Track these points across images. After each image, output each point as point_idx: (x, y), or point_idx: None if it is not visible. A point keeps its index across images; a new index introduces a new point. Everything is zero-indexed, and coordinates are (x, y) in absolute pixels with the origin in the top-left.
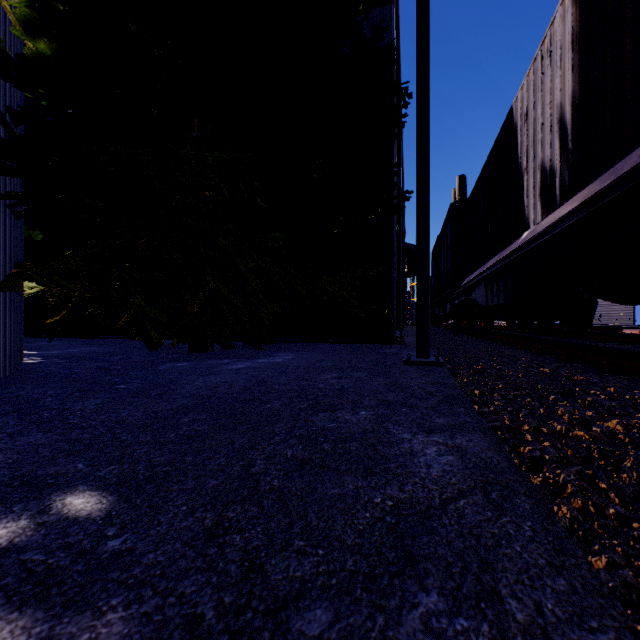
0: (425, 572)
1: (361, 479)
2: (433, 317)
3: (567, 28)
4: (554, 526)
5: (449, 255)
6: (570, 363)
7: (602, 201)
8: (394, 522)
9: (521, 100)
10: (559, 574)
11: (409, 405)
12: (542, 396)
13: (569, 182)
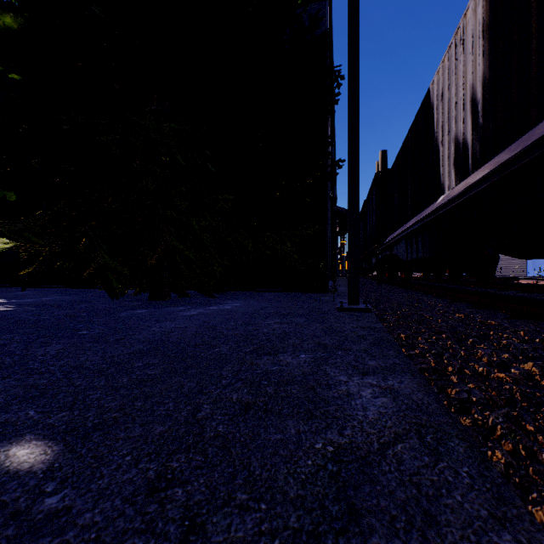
0: (369, 528)
1: (302, 423)
2: (360, 269)
3: (478, 19)
4: (490, 471)
5: (374, 217)
6: (481, 309)
7: (512, 167)
8: (336, 470)
9: (437, 83)
10: (503, 527)
11: (344, 348)
12: (461, 340)
13: (480, 152)
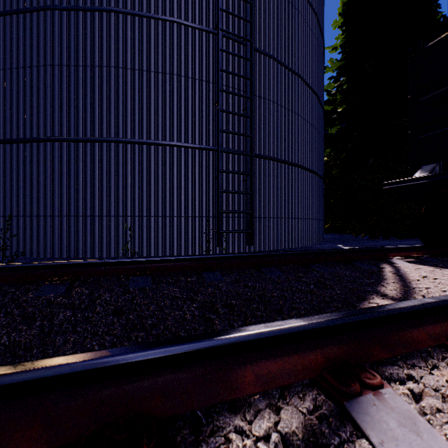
0: None
1: None
2: None
3: None
4: None
5: None
6: None
7: None
8: None
9: None
10: None
11: None
12: None
13: None
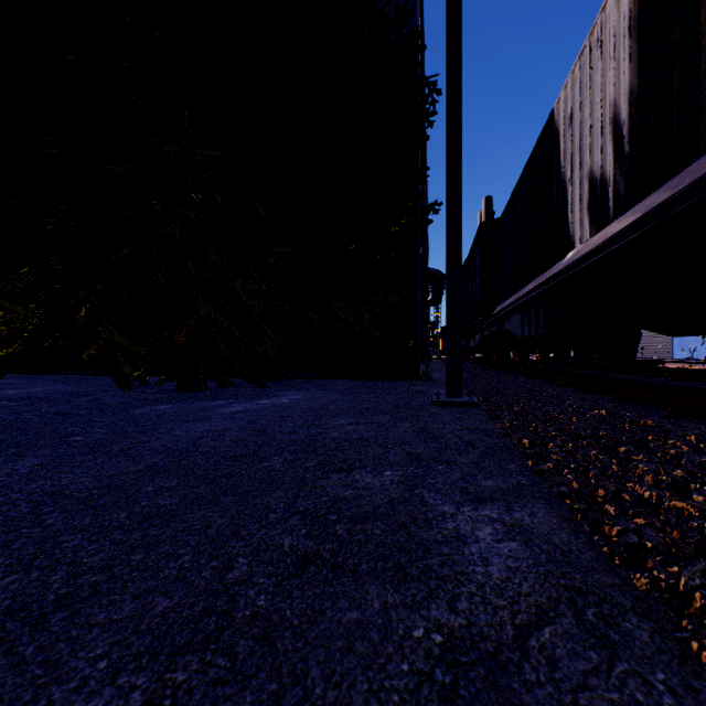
0: None
1: (391, 589)
2: None
3: (622, 12)
4: (700, 680)
5: (478, 281)
6: (627, 403)
7: (676, 208)
8: (449, 683)
9: (564, 101)
10: None
11: (446, 461)
12: (611, 448)
13: (626, 191)
